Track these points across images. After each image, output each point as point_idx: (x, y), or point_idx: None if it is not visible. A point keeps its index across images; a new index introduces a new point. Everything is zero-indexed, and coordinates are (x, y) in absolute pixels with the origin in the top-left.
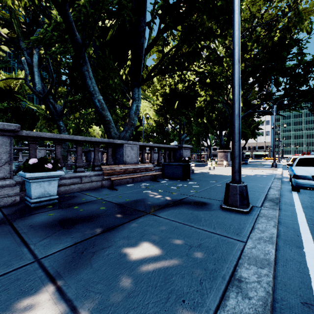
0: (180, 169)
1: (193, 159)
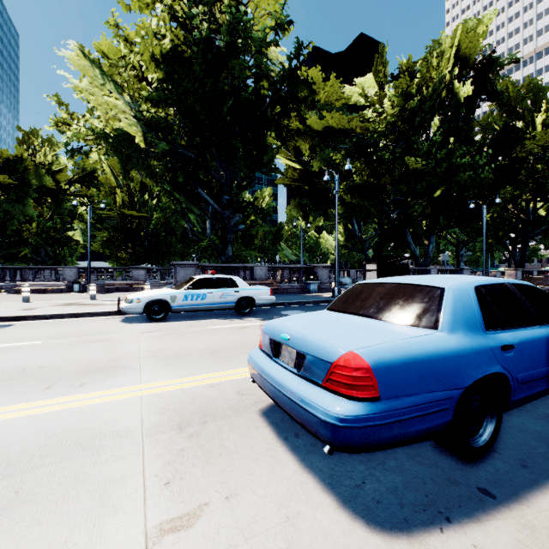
0: None
1: None
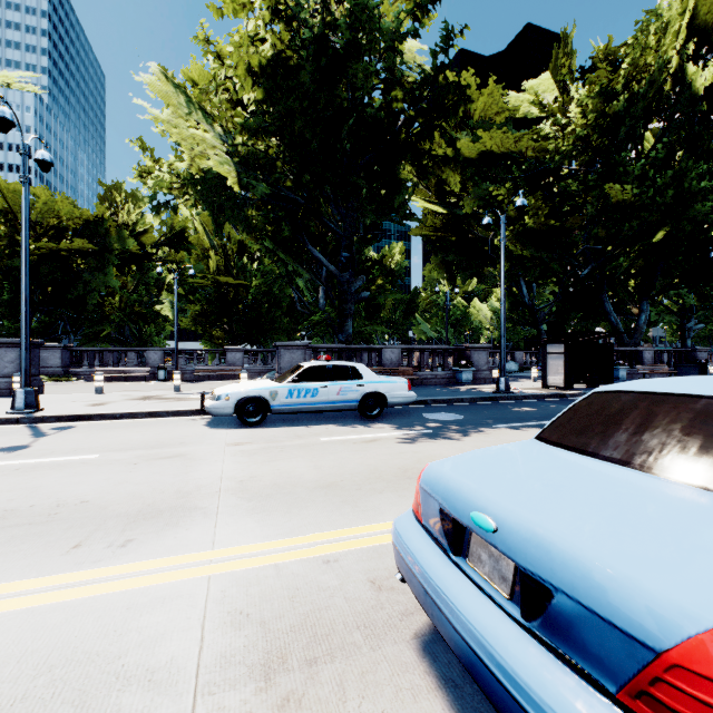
0: (696, 369)
1: (712, 363)
